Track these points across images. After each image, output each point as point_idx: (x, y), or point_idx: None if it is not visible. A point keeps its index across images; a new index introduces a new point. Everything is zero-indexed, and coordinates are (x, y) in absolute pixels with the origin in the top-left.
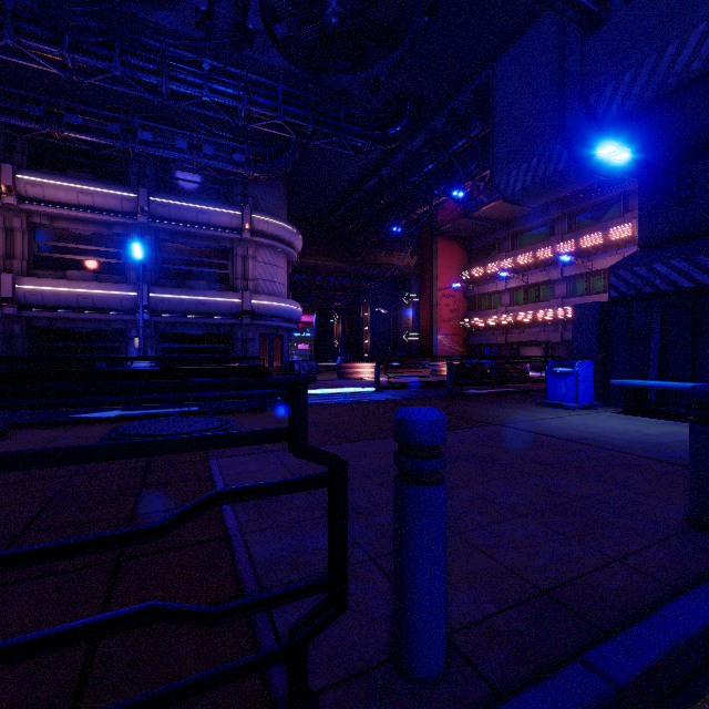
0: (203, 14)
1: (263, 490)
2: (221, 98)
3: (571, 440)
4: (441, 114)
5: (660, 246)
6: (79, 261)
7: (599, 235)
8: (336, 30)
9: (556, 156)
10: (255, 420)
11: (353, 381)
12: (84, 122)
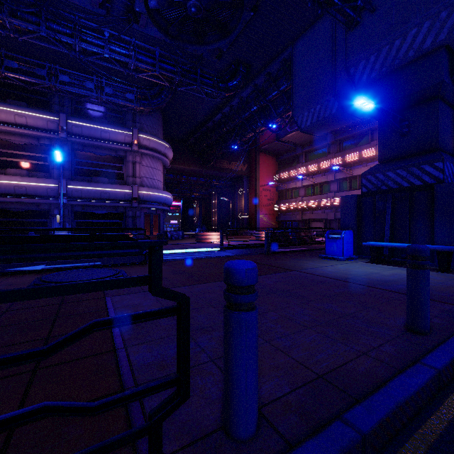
0: None
1: (129, 319)
2: (117, 55)
3: (339, 279)
4: (261, 75)
5: (391, 161)
6: (16, 163)
7: (357, 154)
8: (194, 16)
9: (331, 105)
10: (139, 270)
11: (206, 244)
12: (19, 66)
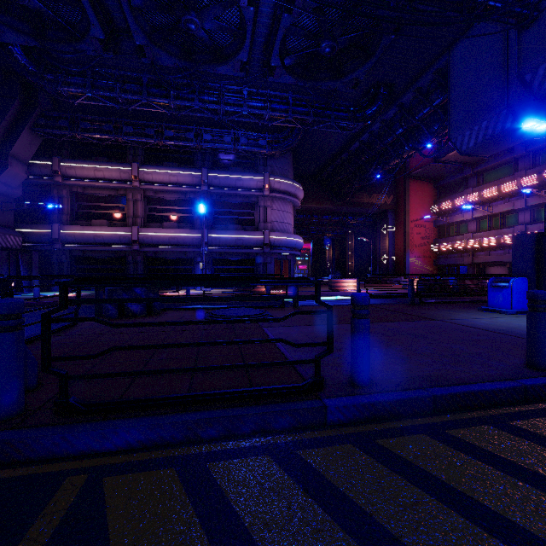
0: (244, 62)
1: (308, 312)
2: (253, 110)
3: (487, 330)
4: (408, 92)
5: None
6: (169, 217)
7: None
8: (328, 56)
9: (503, 118)
10: (279, 312)
11: (341, 292)
12: (175, 134)
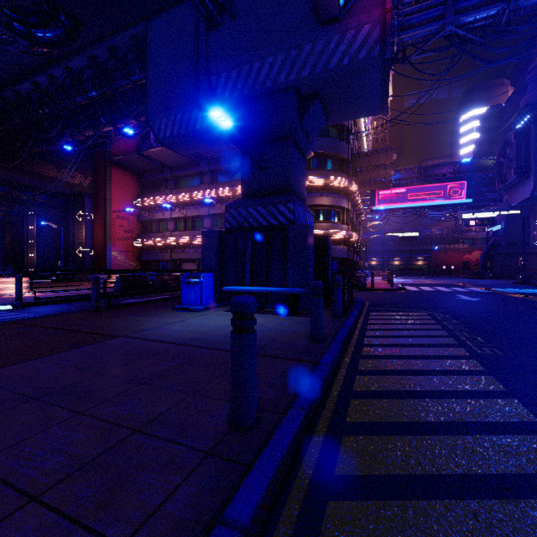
0: None
1: None
2: None
3: (179, 343)
4: (102, 46)
5: (253, 197)
6: None
7: (230, 189)
8: None
9: (194, 117)
10: None
11: None
12: None
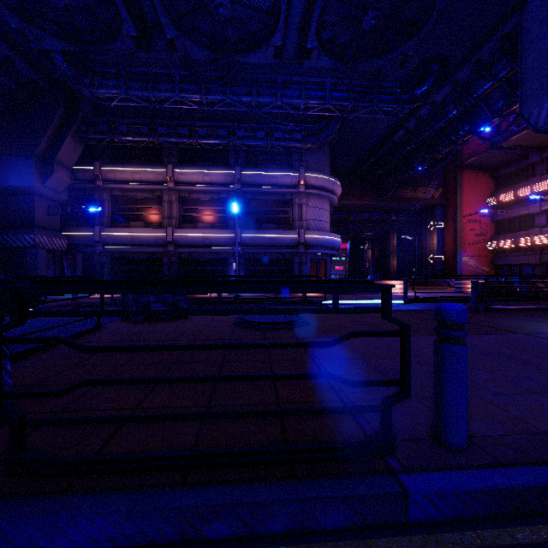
0: (278, 48)
1: (371, 334)
2: (288, 99)
3: None
4: (466, 66)
5: None
6: (203, 217)
7: None
8: (372, 29)
9: None
10: (317, 318)
11: None
12: (208, 132)
